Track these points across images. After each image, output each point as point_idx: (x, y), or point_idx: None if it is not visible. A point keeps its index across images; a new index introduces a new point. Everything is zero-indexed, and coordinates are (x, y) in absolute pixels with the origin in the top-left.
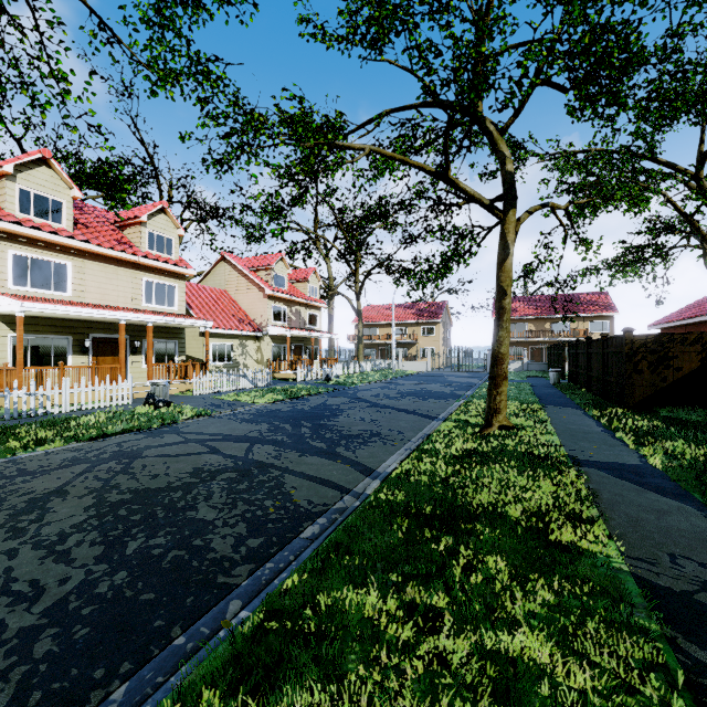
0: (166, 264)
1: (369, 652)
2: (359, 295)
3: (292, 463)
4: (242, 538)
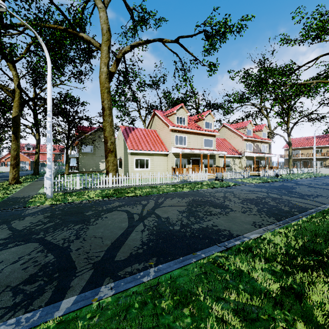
0: (210, 132)
1: None
2: (289, 134)
3: (288, 198)
4: (290, 209)
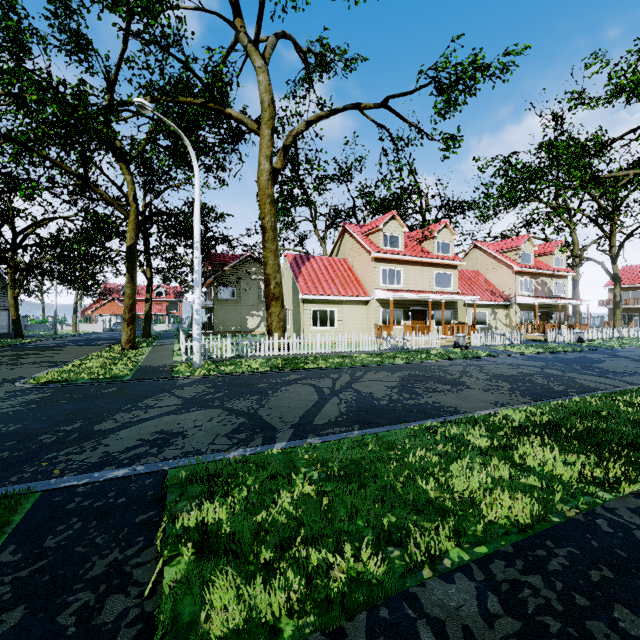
0: (447, 261)
1: (636, 406)
2: (615, 258)
3: (575, 376)
4: (566, 388)
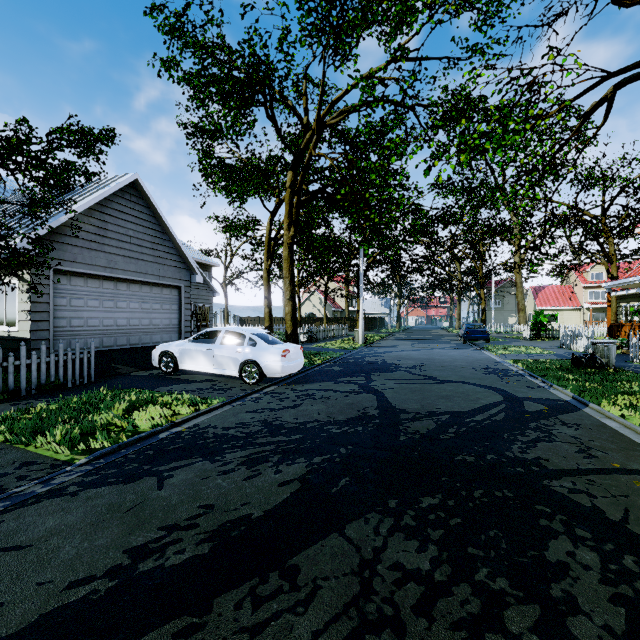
0: None
1: None
2: None
3: None
4: None
